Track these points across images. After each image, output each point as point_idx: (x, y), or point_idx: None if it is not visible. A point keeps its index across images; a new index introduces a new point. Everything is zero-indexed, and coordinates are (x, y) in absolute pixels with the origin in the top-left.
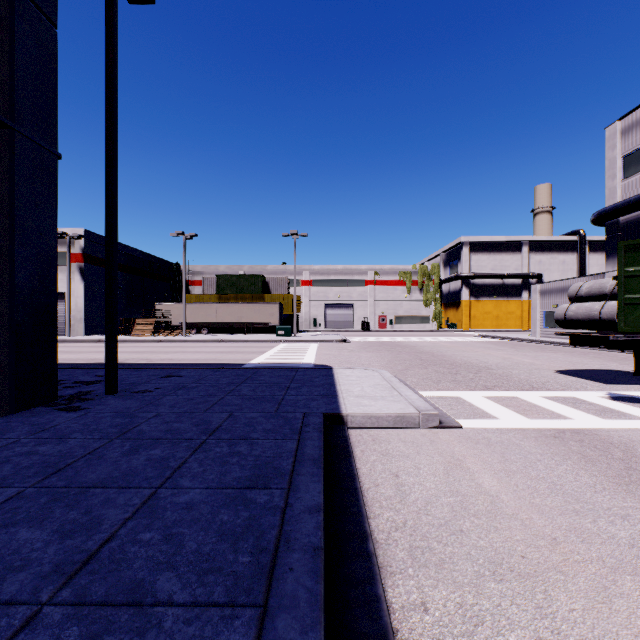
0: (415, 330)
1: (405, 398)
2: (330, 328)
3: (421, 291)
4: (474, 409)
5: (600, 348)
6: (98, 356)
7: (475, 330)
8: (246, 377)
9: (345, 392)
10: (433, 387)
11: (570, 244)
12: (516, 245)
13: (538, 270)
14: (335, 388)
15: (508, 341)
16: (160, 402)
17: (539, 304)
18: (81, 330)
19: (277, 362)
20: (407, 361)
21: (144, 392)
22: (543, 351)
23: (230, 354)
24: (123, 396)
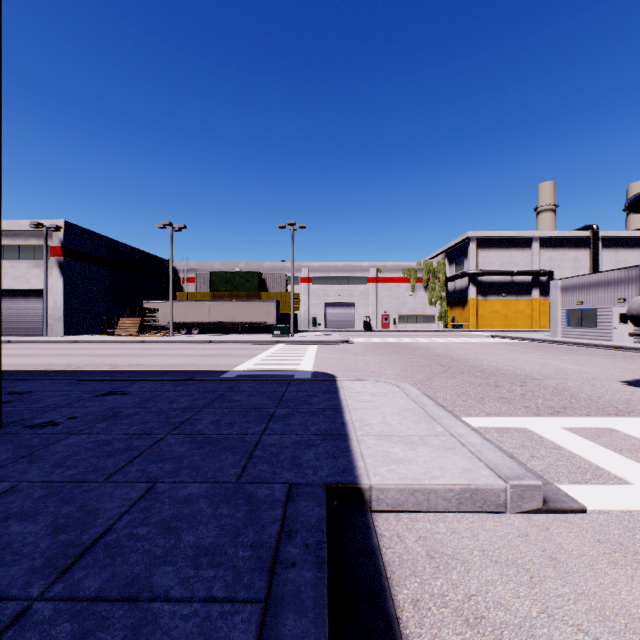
0: (420, 330)
1: (460, 441)
2: (330, 328)
3: (426, 289)
4: (570, 457)
5: None
6: (56, 360)
7: (483, 330)
8: (216, 395)
9: (359, 426)
10: (479, 409)
11: (582, 240)
12: (526, 241)
13: (549, 267)
14: (343, 417)
15: (527, 342)
16: (47, 451)
17: (560, 301)
18: (60, 330)
19: (267, 369)
20: (426, 367)
21: (43, 426)
22: (578, 354)
23: (214, 358)
24: (0, 436)
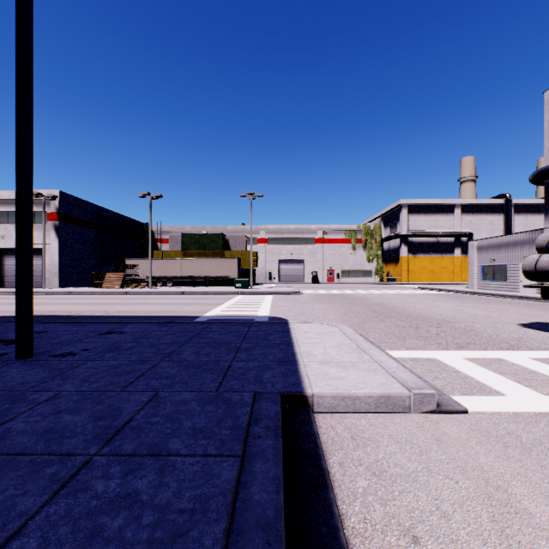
0: (359, 283)
1: (381, 365)
2: (283, 281)
3: (364, 248)
4: (464, 378)
5: (542, 300)
6: (58, 308)
7: (413, 283)
8: (193, 334)
9: (305, 355)
10: (400, 345)
11: (497, 206)
12: (449, 207)
13: (469, 229)
14: (293, 349)
15: (448, 293)
16: (73, 372)
17: (476, 259)
18: (56, 283)
19: (232, 314)
20: (362, 313)
21: (65, 356)
22: (489, 303)
23: (187, 306)
24: (35, 362)
